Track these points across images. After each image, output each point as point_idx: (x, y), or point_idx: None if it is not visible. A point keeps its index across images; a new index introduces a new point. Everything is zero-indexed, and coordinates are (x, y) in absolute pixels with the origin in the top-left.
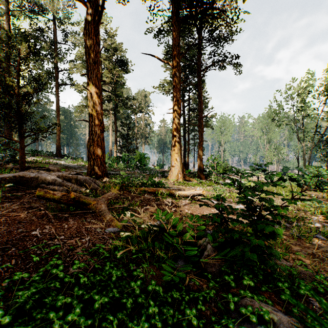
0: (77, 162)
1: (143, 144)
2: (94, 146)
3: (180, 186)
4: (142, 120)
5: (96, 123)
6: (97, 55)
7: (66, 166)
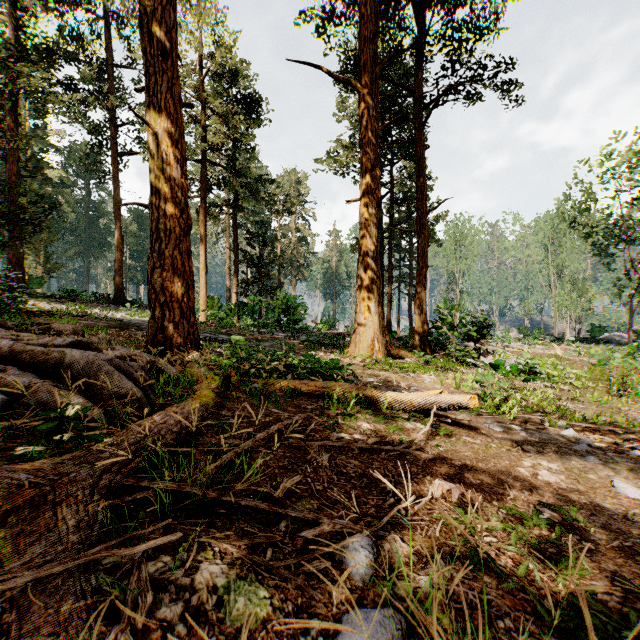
0: None
1: (294, 279)
2: (163, 271)
3: (381, 371)
4: (291, 231)
5: (170, 212)
6: (171, 37)
7: (123, 323)
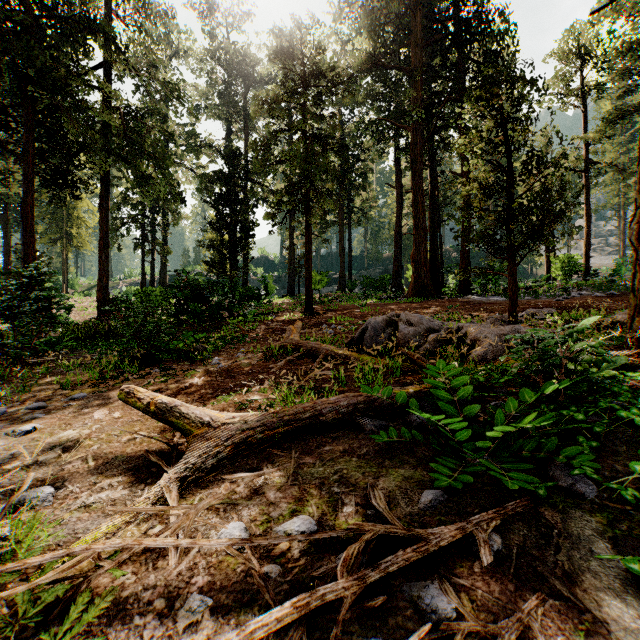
0: None
1: None
2: None
3: None
4: None
5: None
6: None
7: None
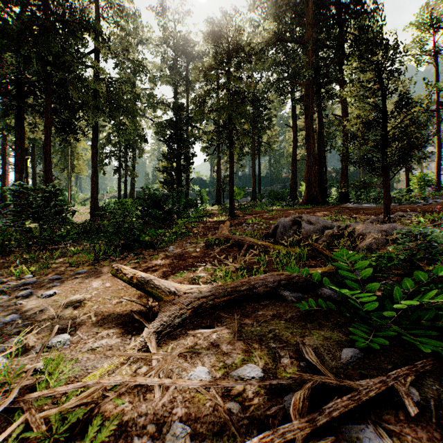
0: None
1: None
2: None
3: None
4: None
5: None
6: None
7: None
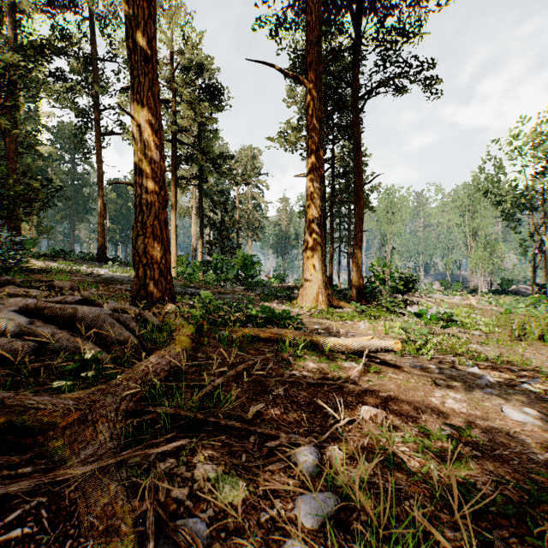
0: (131, 271)
1: (250, 239)
2: (145, 238)
3: (324, 320)
4: (248, 199)
5: (150, 189)
6: (152, 46)
7: (107, 278)
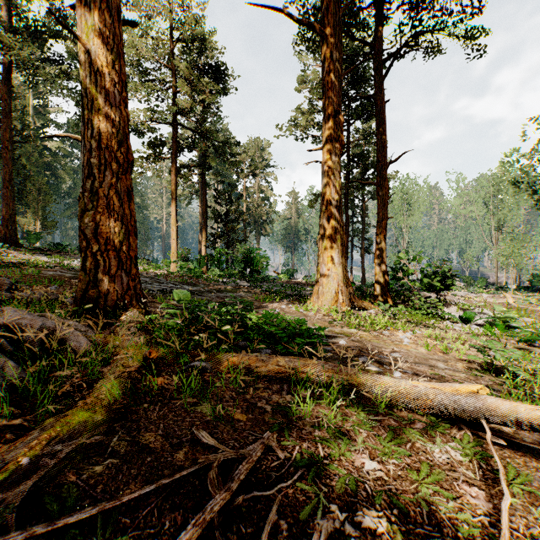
0: None
1: (258, 234)
2: (96, 214)
3: (350, 329)
4: (255, 192)
5: (105, 144)
6: None
7: None
